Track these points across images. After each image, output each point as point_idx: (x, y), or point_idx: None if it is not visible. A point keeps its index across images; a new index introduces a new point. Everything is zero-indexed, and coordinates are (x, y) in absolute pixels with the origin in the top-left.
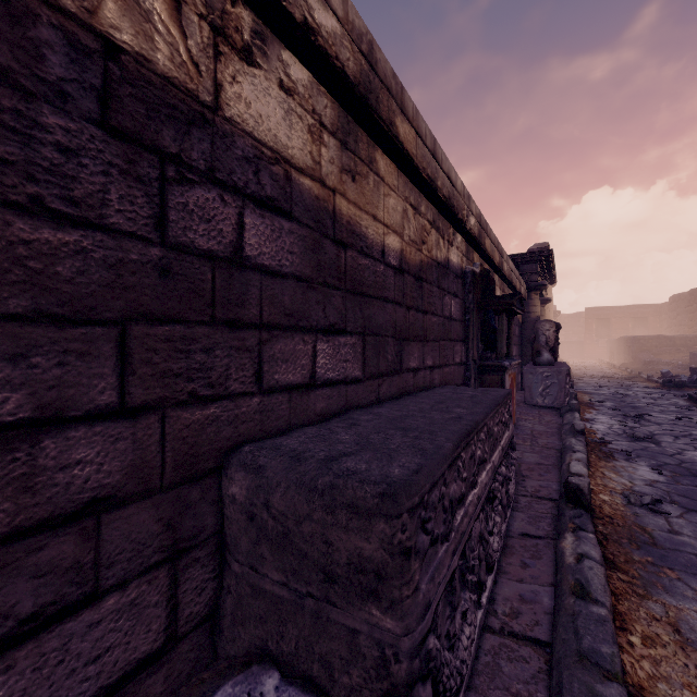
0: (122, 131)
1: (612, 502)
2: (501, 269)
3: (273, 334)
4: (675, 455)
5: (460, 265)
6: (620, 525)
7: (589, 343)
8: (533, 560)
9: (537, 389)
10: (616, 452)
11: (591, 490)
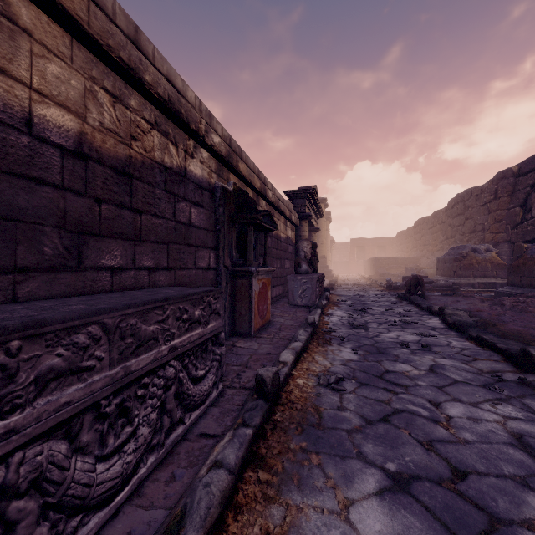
0: None
1: (305, 385)
2: (264, 194)
3: None
4: (374, 337)
5: (206, 178)
6: (298, 409)
7: (353, 263)
8: (185, 469)
9: (297, 292)
10: (335, 338)
11: (292, 375)
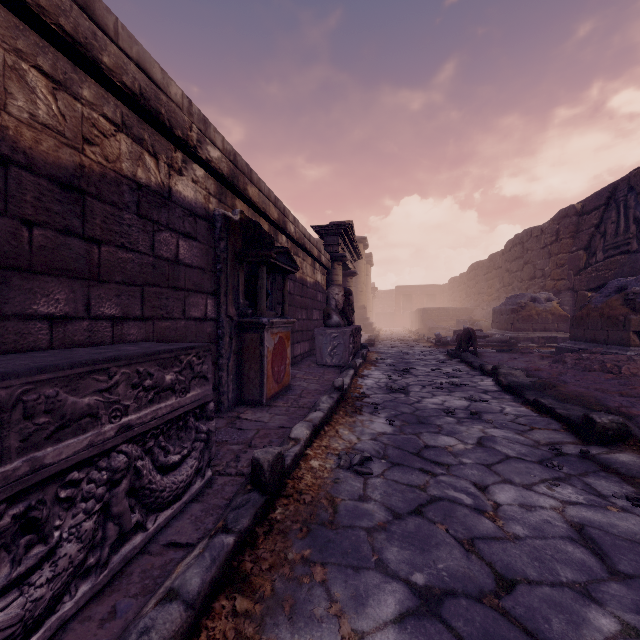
0: None
1: (321, 468)
2: (284, 228)
3: None
4: (414, 404)
5: (202, 203)
6: (307, 502)
7: (398, 314)
8: (134, 599)
9: (326, 349)
10: (367, 406)
11: (305, 456)
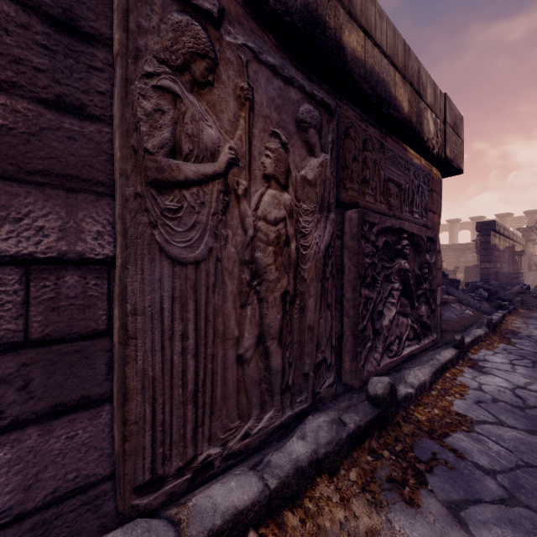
0: (494, 249)
1: None
2: (516, 241)
3: (497, 263)
4: None
5: (507, 245)
6: None
7: None
8: None
9: (530, 279)
10: None
11: None
